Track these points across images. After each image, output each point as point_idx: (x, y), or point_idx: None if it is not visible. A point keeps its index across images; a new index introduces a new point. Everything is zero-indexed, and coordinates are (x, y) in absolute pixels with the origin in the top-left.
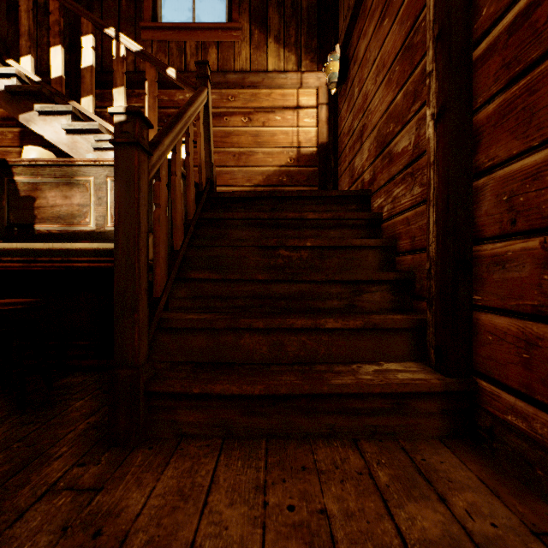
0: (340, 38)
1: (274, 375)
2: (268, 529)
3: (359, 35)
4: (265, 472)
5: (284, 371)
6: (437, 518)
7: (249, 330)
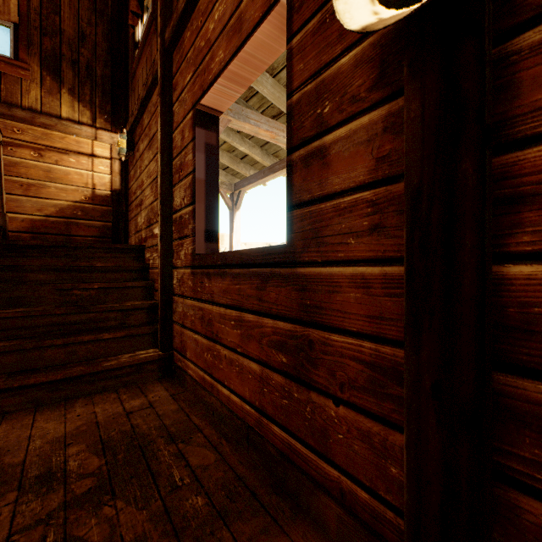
0: (128, 123)
1: (70, 368)
2: (68, 422)
3: (140, 136)
4: (65, 410)
5: (77, 365)
6: (141, 401)
7: (51, 346)
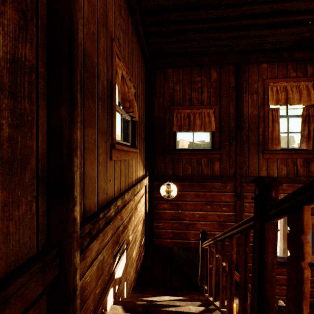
0: (169, 177)
1: None
2: None
3: (185, 190)
4: None
5: None
6: None
7: None
